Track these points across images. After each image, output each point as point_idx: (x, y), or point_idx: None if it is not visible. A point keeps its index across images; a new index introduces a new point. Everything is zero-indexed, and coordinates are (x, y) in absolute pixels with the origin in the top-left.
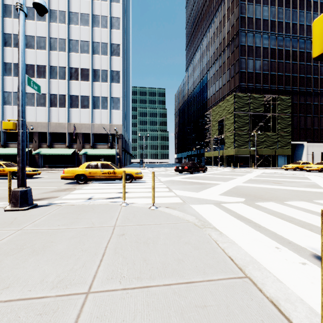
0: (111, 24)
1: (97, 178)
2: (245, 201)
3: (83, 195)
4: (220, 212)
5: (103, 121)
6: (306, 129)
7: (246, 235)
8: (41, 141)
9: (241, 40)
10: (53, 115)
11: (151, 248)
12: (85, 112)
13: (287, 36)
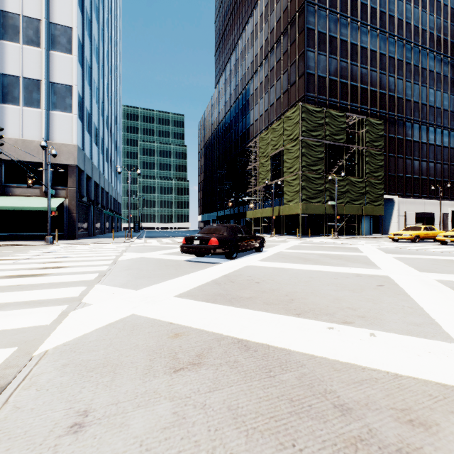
0: None
1: None
2: None
3: None
4: None
5: (28, 134)
6: (397, 177)
7: None
8: None
9: (308, 20)
10: None
11: None
12: None
13: (373, 29)
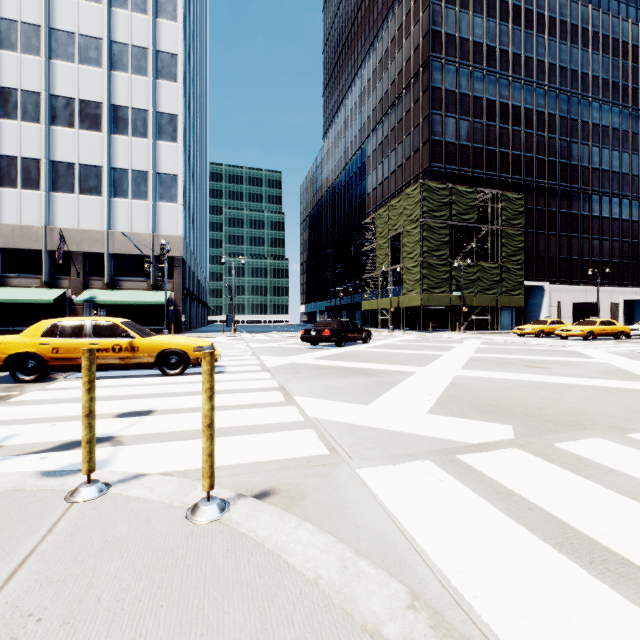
0: (157, 7)
1: (80, 364)
2: (517, 435)
3: None
4: (482, 511)
5: (136, 227)
6: (548, 260)
7: None
8: None
9: (434, 77)
10: (5, 207)
11: None
12: (91, 203)
13: (516, 80)
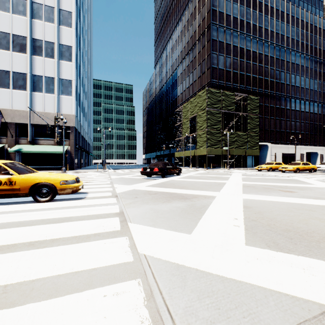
0: None
1: None
2: None
3: None
4: None
5: (47, 109)
6: (270, 131)
7: None
8: None
9: (213, 34)
10: None
11: None
12: (20, 94)
13: (254, 38)
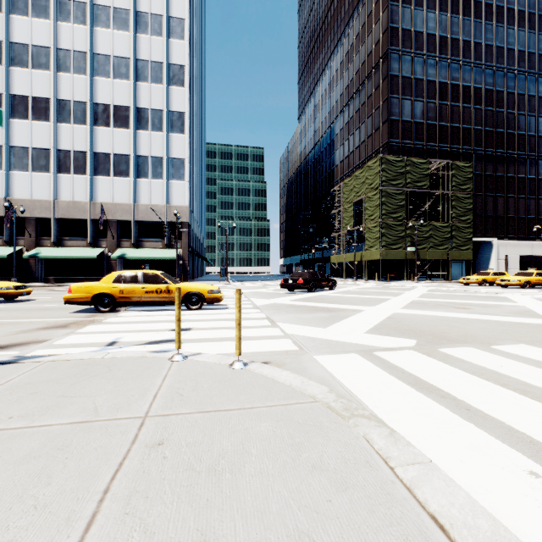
0: (169, 30)
1: (136, 301)
2: (418, 345)
3: (99, 336)
4: (376, 372)
5: (154, 200)
6: (496, 218)
7: (447, 435)
8: (40, 234)
9: (392, 67)
10: (63, 188)
11: (225, 489)
12: (122, 183)
13: (466, 63)
